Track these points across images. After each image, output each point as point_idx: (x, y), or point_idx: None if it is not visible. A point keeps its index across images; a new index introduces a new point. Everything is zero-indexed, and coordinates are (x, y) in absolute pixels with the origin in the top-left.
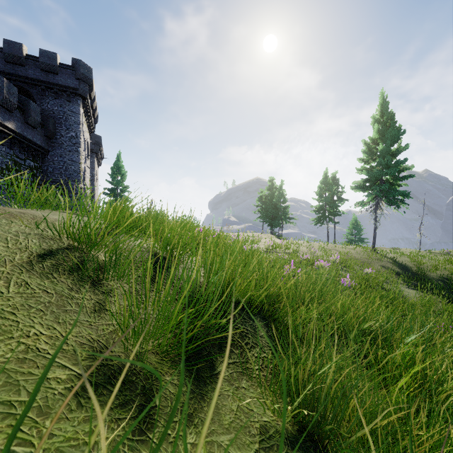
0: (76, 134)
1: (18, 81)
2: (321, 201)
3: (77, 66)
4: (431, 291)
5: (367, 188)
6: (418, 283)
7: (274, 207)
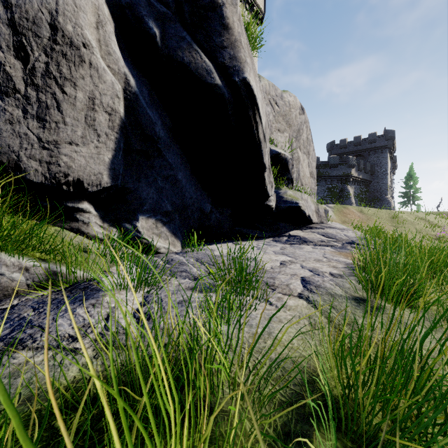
0: (385, 169)
1: (358, 153)
2: None
3: (386, 133)
4: None
5: None
6: None
7: None
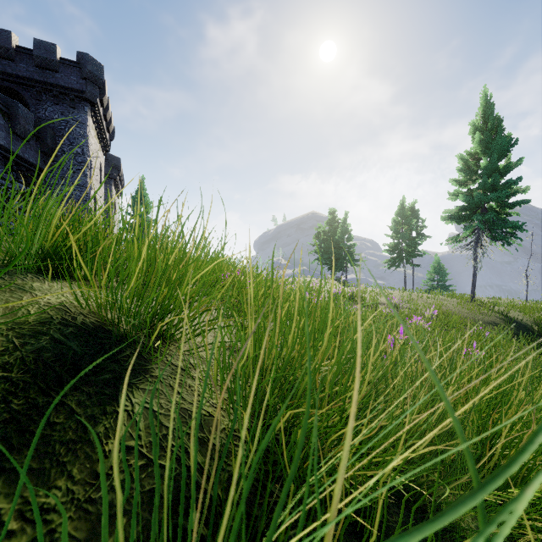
0: (83, 150)
1: (6, 81)
2: (397, 238)
3: (83, 61)
4: None
5: (464, 219)
6: None
7: (336, 245)
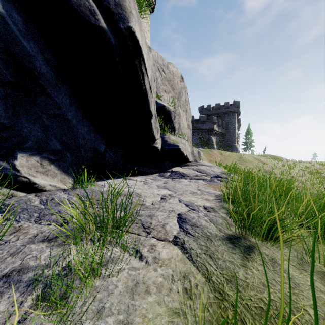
0: (234, 126)
1: (218, 114)
2: None
3: (235, 103)
4: None
5: None
6: None
7: None
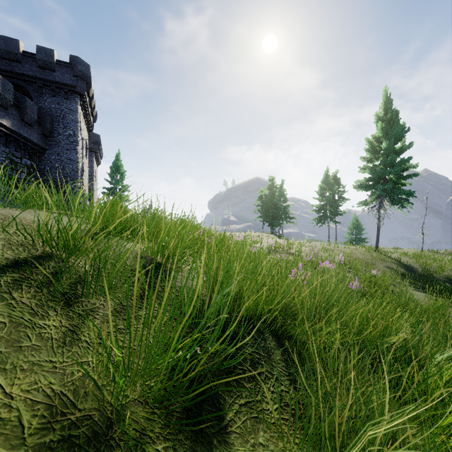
0: (74, 132)
1: (14, 78)
2: (322, 200)
3: (75, 63)
4: (440, 293)
5: (370, 187)
6: (427, 285)
7: (274, 206)
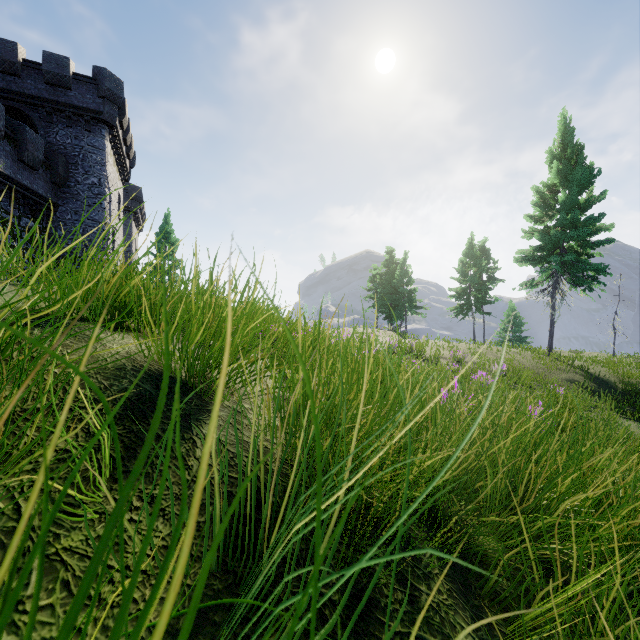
0: (100, 180)
1: (10, 100)
2: (464, 282)
3: (100, 77)
4: None
5: (540, 260)
6: None
7: (394, 290)
